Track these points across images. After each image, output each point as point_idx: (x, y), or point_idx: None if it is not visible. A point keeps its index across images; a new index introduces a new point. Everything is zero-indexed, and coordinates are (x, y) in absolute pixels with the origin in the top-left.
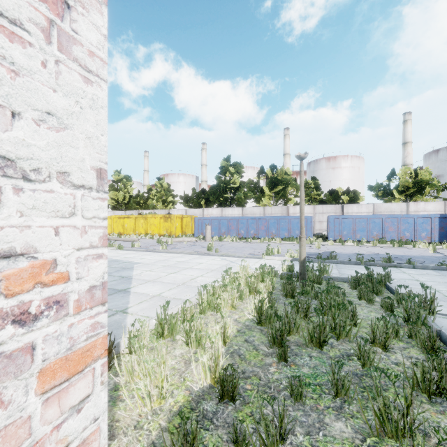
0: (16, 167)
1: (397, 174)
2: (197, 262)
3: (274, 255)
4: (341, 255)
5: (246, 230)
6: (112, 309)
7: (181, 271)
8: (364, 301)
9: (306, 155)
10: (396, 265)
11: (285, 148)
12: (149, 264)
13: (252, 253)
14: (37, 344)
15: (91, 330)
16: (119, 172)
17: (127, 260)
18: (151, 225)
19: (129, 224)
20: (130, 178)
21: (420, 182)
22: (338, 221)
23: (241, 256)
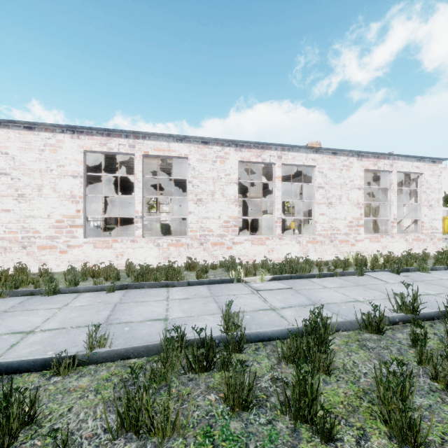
0: (435, 219)
1: None
2: None
3: None
4: None
5: None
6: None
7: None
8: None
9: None
10: None
11: None
12: None
13: None
14: (436, 236)
15: (440, 237)
16: None
17: None
18: None
19: None
20: None
21: None
22: None
23: None
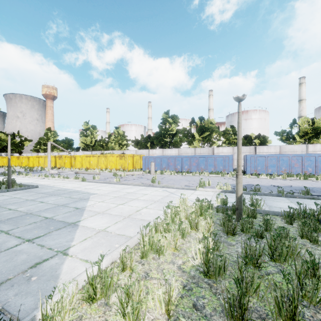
0: None
1: (298, 123)
2: (142, 194)
3: (205, 186)
4: (261, 187)
5: (182, 165)
6: (53, 249)
7: (129, 202)
8: (307, 240)
9: (245, 96)
10: (314, 197)
11: (209, 105)
12: (103, 195)
13: (187, 185)
14: None
15: None
16: (87, 123)
17: (86, 191)
18: (110, 162)
19: (94, 161)
20: (96, 127)
21: (316, 129)
22: (253, 159)
23: (179, 188)
